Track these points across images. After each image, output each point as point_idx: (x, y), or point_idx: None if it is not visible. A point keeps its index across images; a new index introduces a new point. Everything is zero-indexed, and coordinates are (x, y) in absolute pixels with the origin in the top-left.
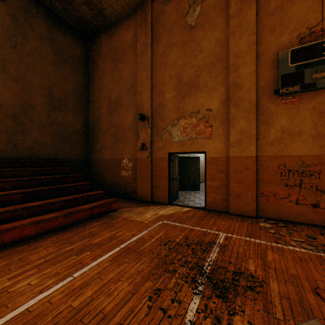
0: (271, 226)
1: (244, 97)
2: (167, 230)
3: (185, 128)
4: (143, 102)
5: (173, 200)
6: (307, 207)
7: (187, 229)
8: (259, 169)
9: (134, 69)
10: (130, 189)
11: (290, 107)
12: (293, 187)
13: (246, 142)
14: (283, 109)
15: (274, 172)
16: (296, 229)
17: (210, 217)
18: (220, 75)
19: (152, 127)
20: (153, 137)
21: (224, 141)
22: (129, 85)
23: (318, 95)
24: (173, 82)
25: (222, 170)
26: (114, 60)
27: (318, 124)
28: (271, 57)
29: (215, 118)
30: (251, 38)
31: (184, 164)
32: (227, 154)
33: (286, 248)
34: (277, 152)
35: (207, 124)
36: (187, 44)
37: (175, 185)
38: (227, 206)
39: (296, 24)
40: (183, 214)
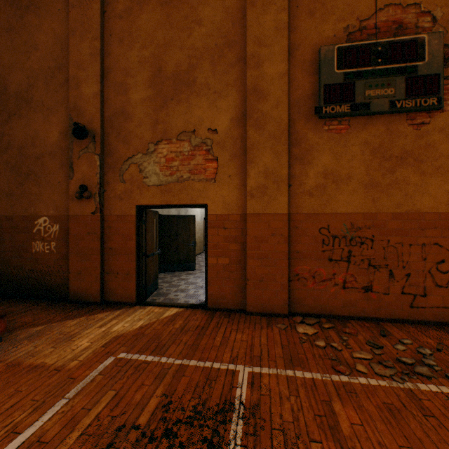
0: (315, 332)
1: (270, 114)
2: (122, 384)
3: (169, 160)
4: (84, 101)
5: (148, 295)
6: (358, 292)
7: (170, 371)
8: (293, 235)
9: (63, 32)
10: (54, 279)
11: (335, 137)
12: (339, 263)
13: (274, 190)
14: (326, 140)
15: (314, 239)
16: (350, 332)
17: (217, 326)
18: (231, 72)
19: (103, 153)
20: (105, 175)
21: (238, 187)
22: (53, 64)
23: (371, 124)
24: (147, 70)
25: (235, 237)
26: (15, 5)
27: (371, 166)
28: (310, 55)
29: (223, 145)
30: (281, 16)
31: (170, 227)
32: (243, 210)
33: (357, 384)
34: (317, 207)
35: (209, 156)
36: (174, 4)
37: (153, 265)
38: (244, 300)
39: (344, 10)
40: (165, 326)
